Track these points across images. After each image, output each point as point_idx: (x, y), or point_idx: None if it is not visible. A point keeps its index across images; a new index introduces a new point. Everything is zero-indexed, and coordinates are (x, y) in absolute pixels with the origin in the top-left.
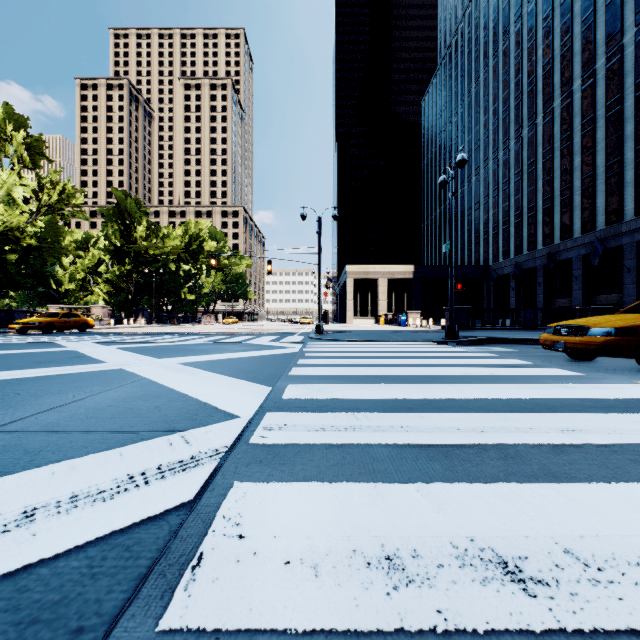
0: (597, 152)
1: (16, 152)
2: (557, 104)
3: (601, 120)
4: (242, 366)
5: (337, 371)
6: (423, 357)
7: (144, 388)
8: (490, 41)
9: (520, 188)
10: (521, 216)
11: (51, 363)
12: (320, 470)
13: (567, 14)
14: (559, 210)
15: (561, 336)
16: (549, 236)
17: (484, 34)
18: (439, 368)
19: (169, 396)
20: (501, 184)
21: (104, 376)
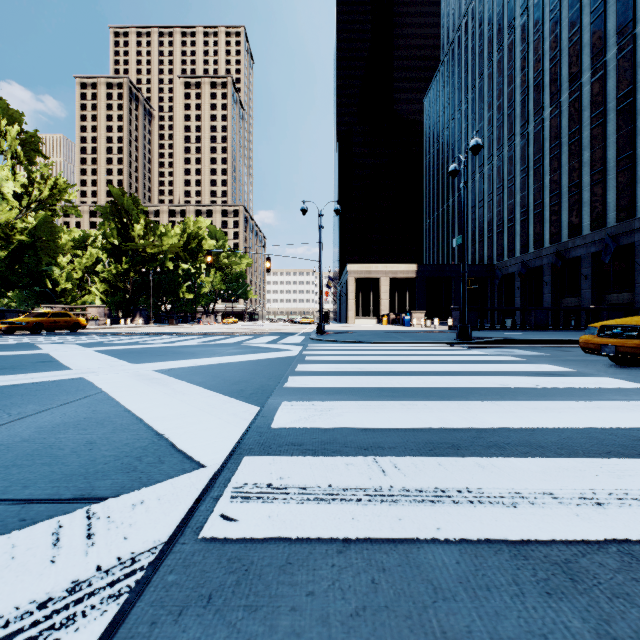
0: (608, 146)
1: (10, 148)
2: (565, 98)
3: (612, 113)
4: (229, 374)
5: (344, 381)
6: (441, 362)
7: (92, 408)
8: (495, 35)
9: (526, 185)
10: (527, 213)
11: (6, 370)
12: (329, 636)
13: (576, 5)
14: (567, 207)
15: (610, 338)
16: (557, 234)
17: (488, 28)
18: (467, 377)
19: (118, 422)
20: (506, 181)
21: (54, 388)
